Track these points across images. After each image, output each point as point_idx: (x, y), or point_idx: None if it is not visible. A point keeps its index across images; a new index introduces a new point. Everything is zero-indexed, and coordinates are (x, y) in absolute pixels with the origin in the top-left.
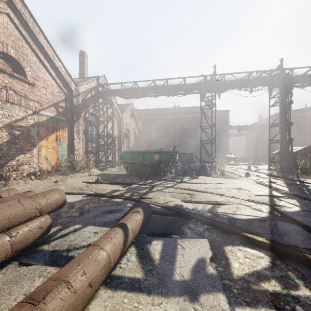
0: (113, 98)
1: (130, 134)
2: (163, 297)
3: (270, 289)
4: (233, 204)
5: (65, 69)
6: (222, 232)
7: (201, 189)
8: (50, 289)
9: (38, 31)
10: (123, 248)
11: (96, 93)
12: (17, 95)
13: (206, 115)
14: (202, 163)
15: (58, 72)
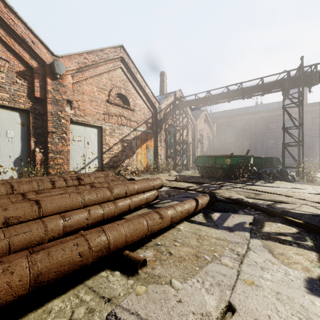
0: (188, 108)
1: (204, 139)
2: (215, 228)
3: (282, 238)
4: (297, 204)
5: (152, 93)
6: (269, 216)
7: (269, 191)
8: (168, 207)
9: (136, 72)
10: (195, 208)
11: (174, 106)
12: (125, 119)
13: (290, 114)
14: (282, 168)
15: (147, 97)
